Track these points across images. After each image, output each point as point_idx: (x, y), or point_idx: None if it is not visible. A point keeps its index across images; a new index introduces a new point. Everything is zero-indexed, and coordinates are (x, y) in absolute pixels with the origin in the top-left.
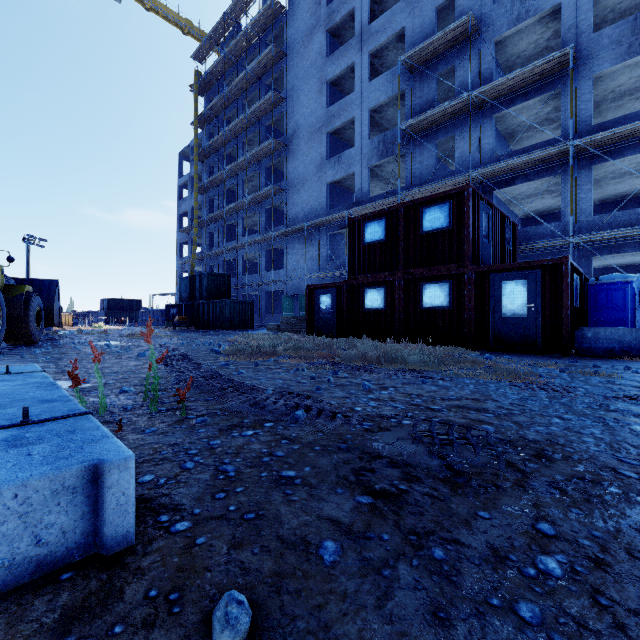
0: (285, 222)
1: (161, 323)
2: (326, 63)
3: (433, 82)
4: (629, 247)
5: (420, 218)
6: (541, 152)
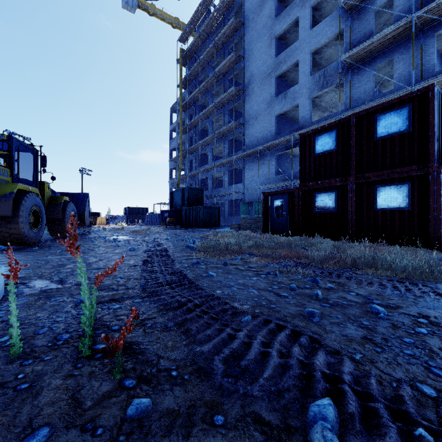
0: (243, 148)
1: (158, 223)
2: (274, 23)
3: (371, 17)
4: None
5: (374, 125)
6: None
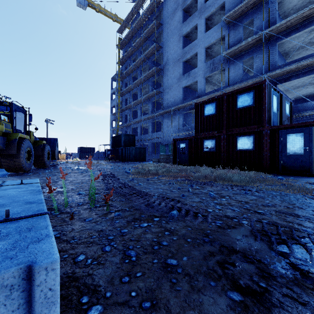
0: (161, 108)
1: (103, 158)
2: (182, 26)
3: (241, 29)
4: None
5: (236, 101)
6: (308, 60)
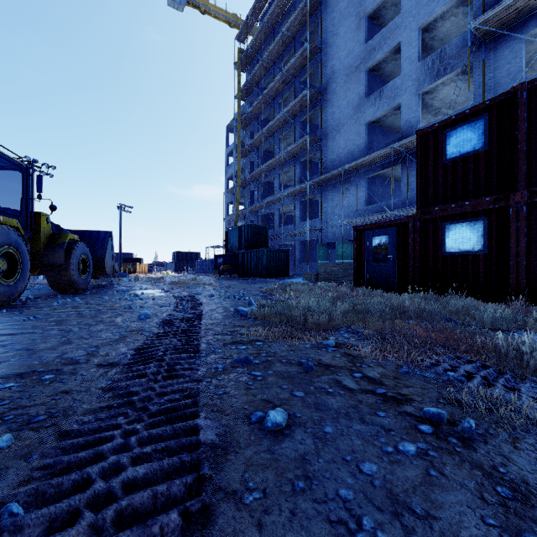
0: (320, 171)
1: (211, 271)
2: None
3: None
4: None
5: None
6: None
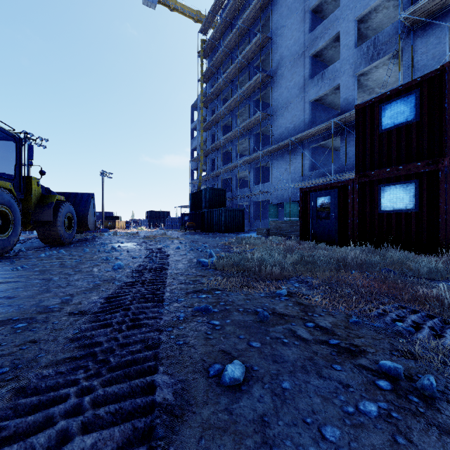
0: (270, 142)
1: (178, 227)
2: None
3: None
4: None
5: None
6: None
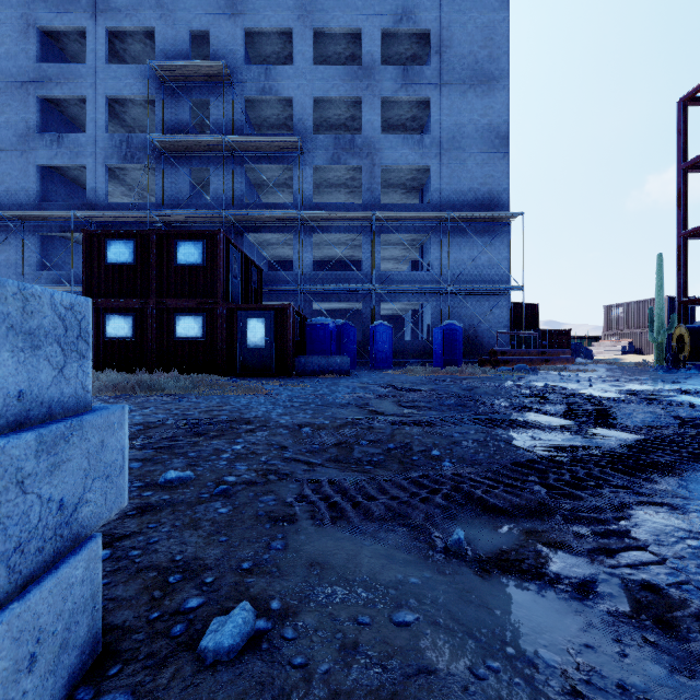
0: None
1: None
2: (36, 1)
3: (188, 105)
4: (333, 298)
5: (174, 249)
6: (280, 213)
